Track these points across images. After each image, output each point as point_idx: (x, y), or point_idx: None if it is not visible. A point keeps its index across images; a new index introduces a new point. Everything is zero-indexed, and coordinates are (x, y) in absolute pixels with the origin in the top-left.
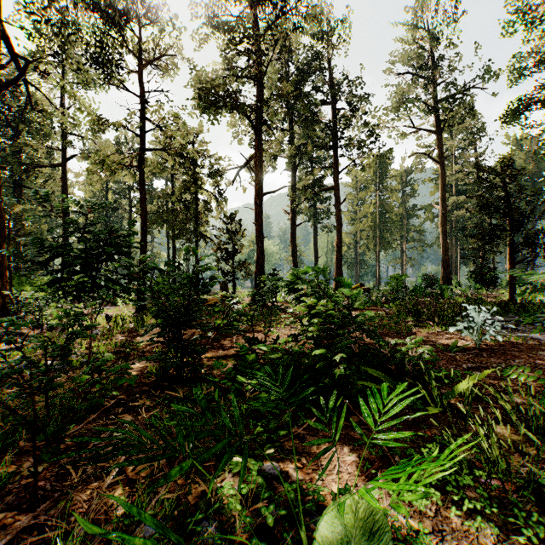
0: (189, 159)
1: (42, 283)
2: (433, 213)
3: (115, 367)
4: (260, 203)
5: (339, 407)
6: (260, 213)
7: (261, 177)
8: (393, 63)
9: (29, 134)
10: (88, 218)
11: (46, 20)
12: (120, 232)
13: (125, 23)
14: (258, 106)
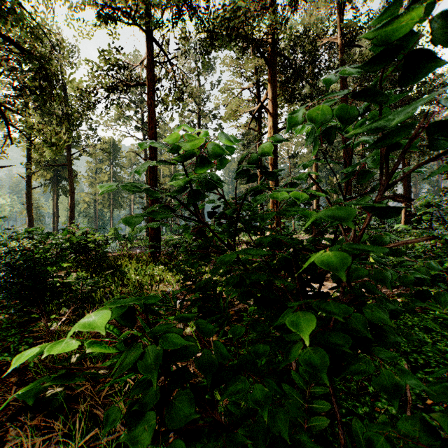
0: None
1: None
2: None
3: None
4: None
5: None
6: None
7: None
8: None
9: None
10: None
11: None
12: None
13: None
14: None
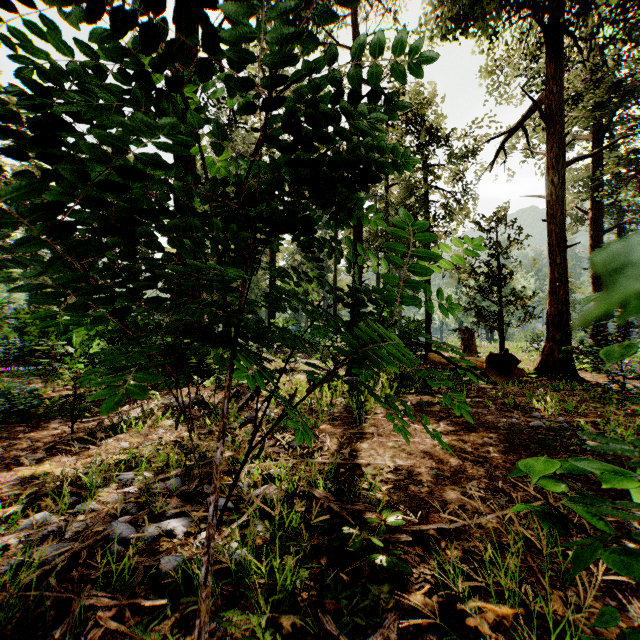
0: (424, 130)
1: None
2: None
3: None
4: (559, 182)
5: None
6: (559, 200)
7: (561, 132)
8: None
9: None
10: None
11: None
12: None
13: None
14: None
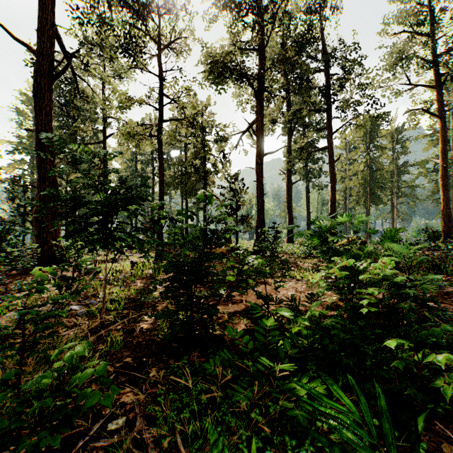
0: (198, 127)
1: (88, 235)
2: (426, 168)
3: (84, 372)
4: (260, 163)
5: (412, 420)
6: (260, 172)
7: (262, 139)
8: (388, 24)
9: (81, 121)
10: (101, 169)
11: (87, 22)
12: (131, 183)
13: (147, 15)
14: (259, 74)
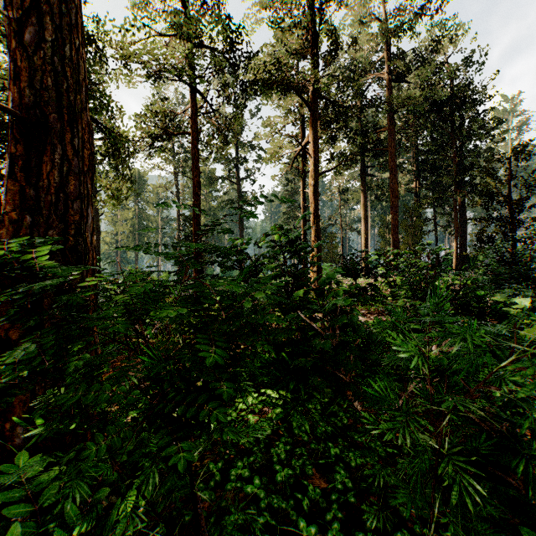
0: None
1: None
2: None
3: None
4: None
5: None
6: None
7: None
8: None
9: None
10: None
11: None
12: None
13: None
14: None
